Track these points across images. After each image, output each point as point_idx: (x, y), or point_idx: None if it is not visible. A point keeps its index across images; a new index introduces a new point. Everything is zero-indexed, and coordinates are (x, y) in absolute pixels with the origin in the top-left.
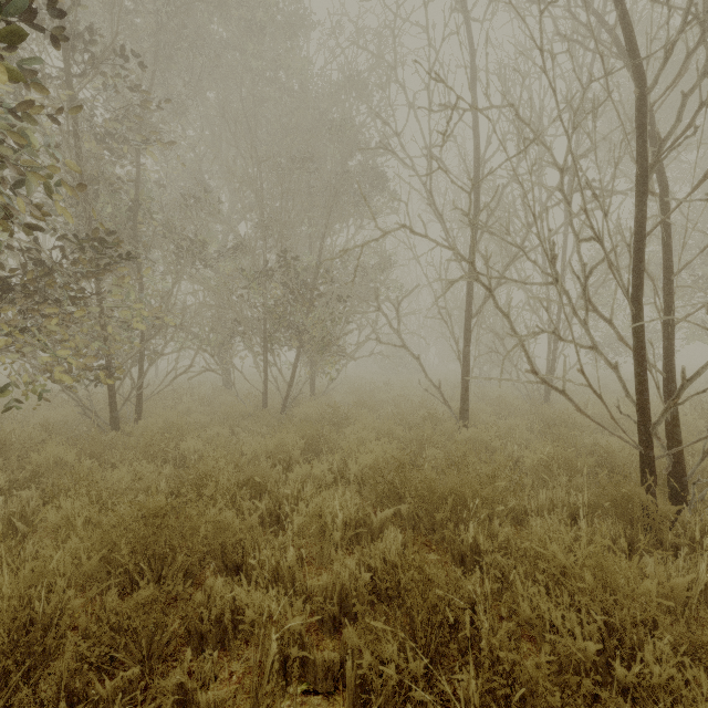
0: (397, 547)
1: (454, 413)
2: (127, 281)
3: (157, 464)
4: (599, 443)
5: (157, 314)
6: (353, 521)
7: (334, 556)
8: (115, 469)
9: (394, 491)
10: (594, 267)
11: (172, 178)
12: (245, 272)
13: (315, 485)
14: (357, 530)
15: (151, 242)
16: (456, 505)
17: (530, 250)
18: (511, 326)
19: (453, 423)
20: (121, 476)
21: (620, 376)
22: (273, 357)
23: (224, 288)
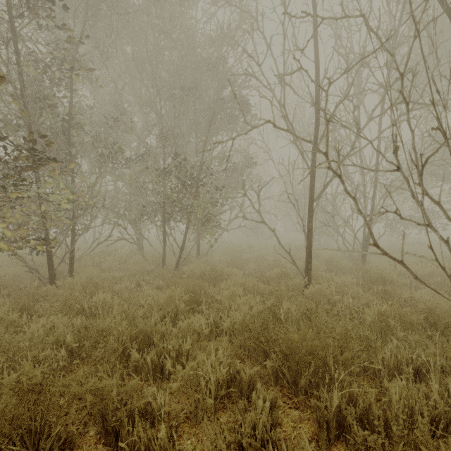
0: (266, 416)
1: (300, 271)
2: (57, 174)
3: (73, 314)
4: (413, 296)
5: (83, 199)
6: (225, 381)
7: (206, 431)
8: (31, 324)
9: (259, 344)
10: (429, 156)
11: (102, 106)
12: (148, 169)
13: (195, 336)
14: (229, 389)
15: (80, 147)
16: (317, 367)
17: (358, 151)
18: (357, 207)
19: (300, 279)
20: (34, 330)
21: (450, 249)
22: (170, 229)
23: (133, 180)
